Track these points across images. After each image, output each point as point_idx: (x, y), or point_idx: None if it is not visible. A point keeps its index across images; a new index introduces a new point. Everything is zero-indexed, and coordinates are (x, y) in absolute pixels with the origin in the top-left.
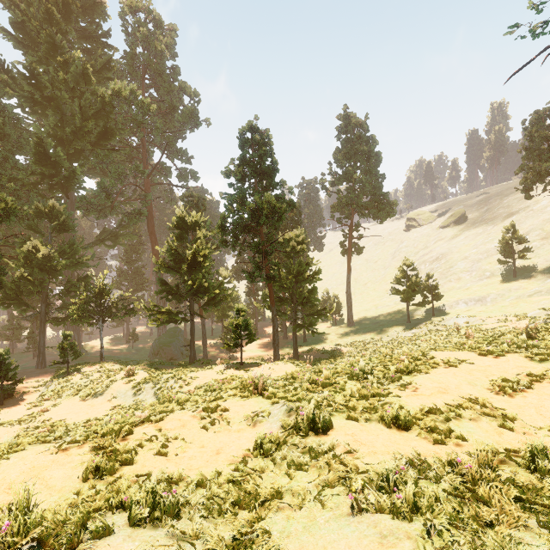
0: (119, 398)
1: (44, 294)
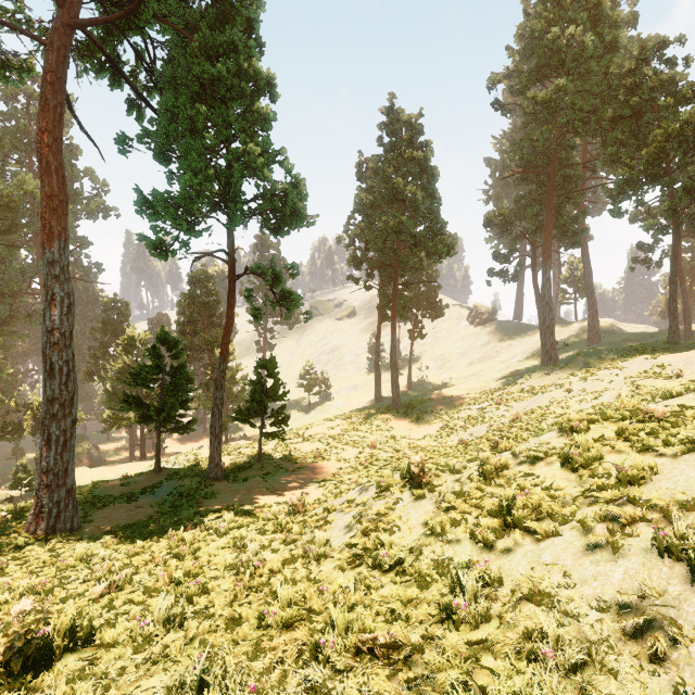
0: None
1: None
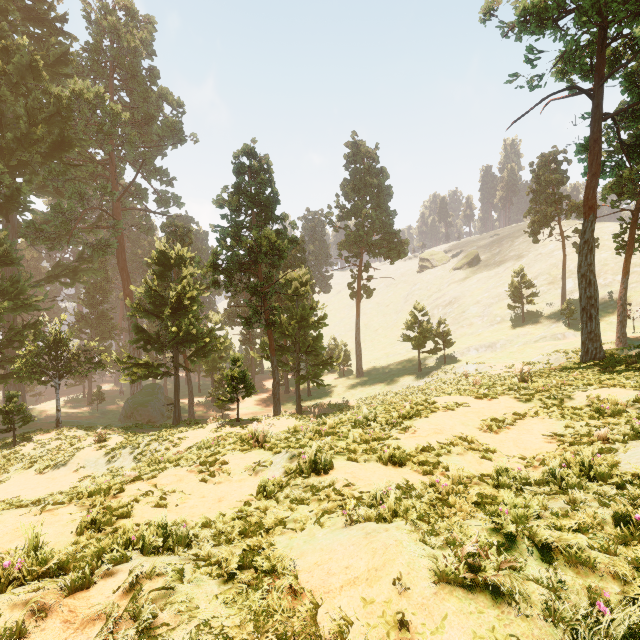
0: (89, 467)
1: None
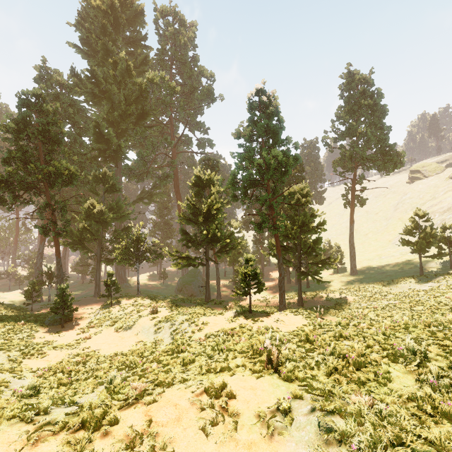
0: (143, 333)
1: (99, 240)
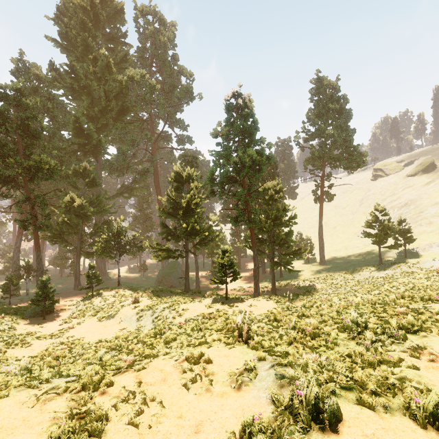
0: (126, 321)
1: (79, 234)
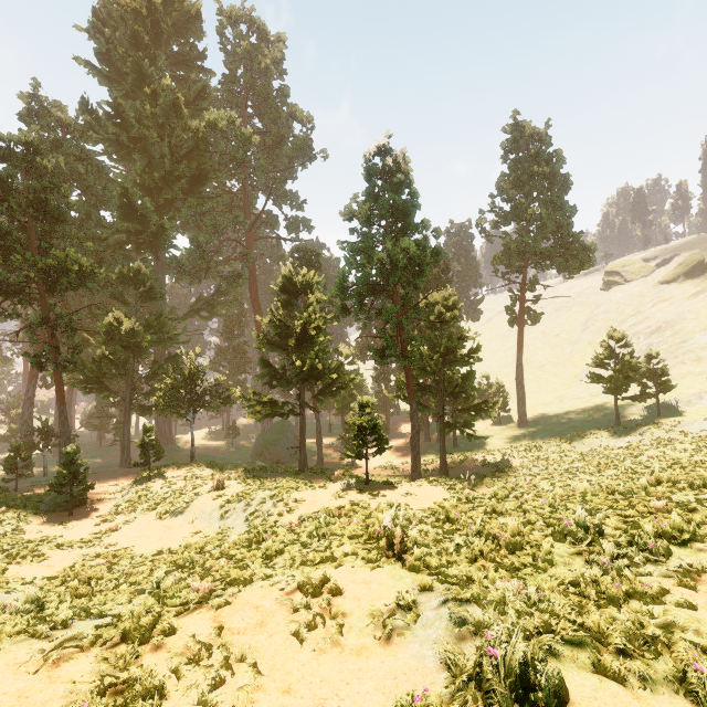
0: (203, 520)
1: (129, 377)
